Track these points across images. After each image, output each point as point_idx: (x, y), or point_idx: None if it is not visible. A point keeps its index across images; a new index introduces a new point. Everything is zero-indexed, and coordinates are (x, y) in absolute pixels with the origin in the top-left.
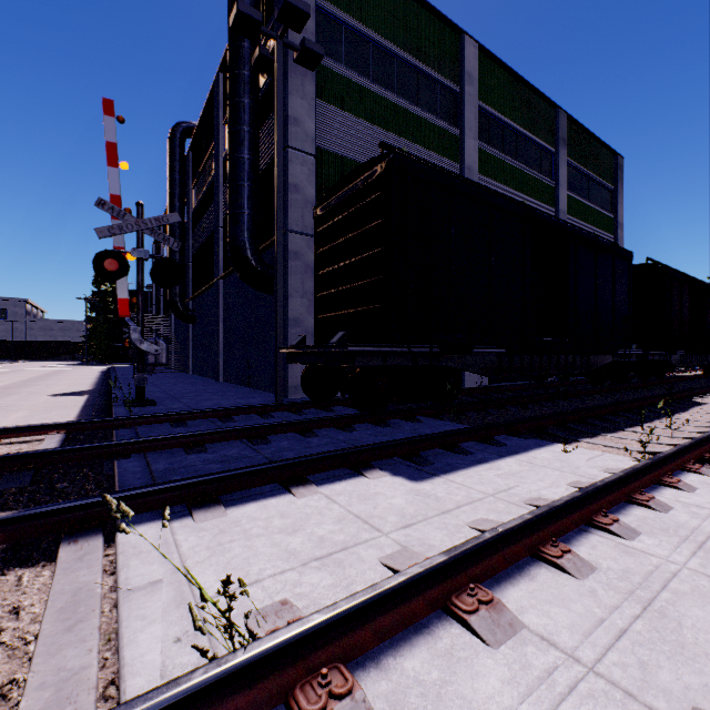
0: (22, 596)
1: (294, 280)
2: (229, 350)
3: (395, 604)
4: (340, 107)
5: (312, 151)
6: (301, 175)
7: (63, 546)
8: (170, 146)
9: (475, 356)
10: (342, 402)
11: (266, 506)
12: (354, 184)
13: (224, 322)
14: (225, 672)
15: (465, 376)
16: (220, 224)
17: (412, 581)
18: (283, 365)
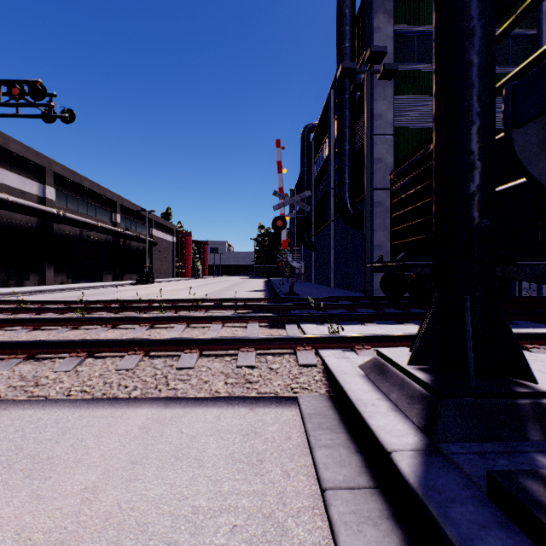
0: (280, 332)
1: (378, 220)
2: (336, 267)
3: (390, 341)
4: (412, 94)
5: (390, 132)
6: (382, 151)
7: (286, 325)
8: (301, 142)
9: (521, 267)
10: (409, 299)
11: (352, 326)
12: (414, 158)
13: (333, 249)
14: (337, 336)
15: (543, 288)
16: (331, 187)
17: (397, 335)
18: (370, 275)
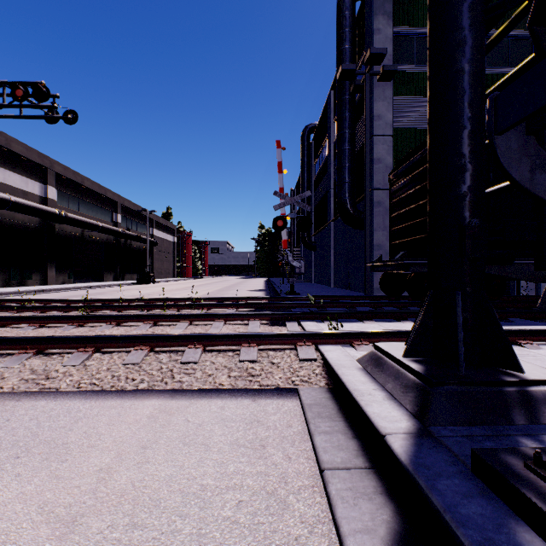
0: (281, 329)
1: (377, 220)
2: (336, 266)
3: (388, 337)
4: (411, 95)
5: (390, 133)
6: (382, 151)
7: (287, 322)
8: (301, 142)
9: (518, 266)
10: (408, 297)
11: (352, 324)
12: (413, 159)
13: (334, 249)
14: (336, 332)
15: (541, 287)
16: (331, 187)
17: (394, 332)
18: (370, 275)
